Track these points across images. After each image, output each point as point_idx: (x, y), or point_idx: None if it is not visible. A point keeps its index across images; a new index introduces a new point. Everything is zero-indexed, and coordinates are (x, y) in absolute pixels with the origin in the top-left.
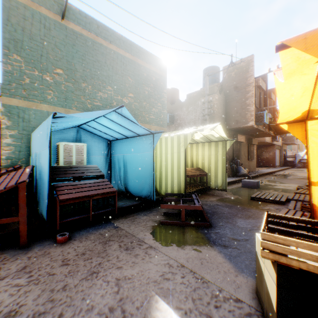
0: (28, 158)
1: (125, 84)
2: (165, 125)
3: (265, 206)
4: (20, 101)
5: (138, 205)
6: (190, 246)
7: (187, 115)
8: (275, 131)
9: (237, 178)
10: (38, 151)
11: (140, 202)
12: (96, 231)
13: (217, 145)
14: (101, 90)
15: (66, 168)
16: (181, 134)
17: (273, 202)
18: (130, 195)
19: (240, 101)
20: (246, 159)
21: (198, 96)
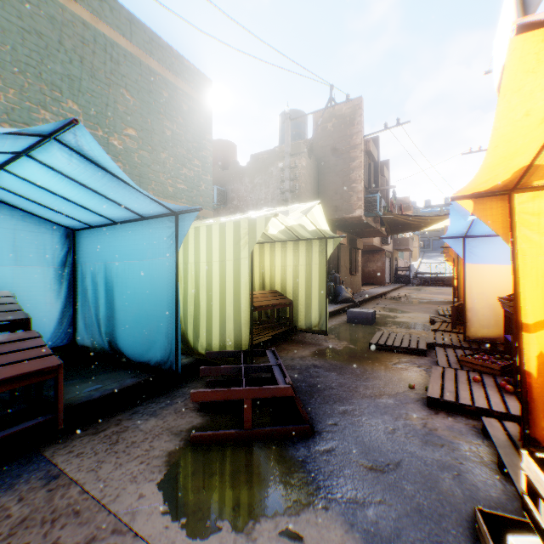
0: None
1: (116, 106)
2: (209, 206)
3: (399, 363)
4: None
5: (138, 387)
6: (271, 519)
7: (252, 192)
8: (389, 228)
9: (337, 305)
10: None
11: (143, 379)
12: None
13: (310, 246)
14: (47, 107)
15: None
16: (242, 219)
17: (408, 353)
18: (121, 358)
19: (341, 173)
20: (347, 272)
21: (272, 157)
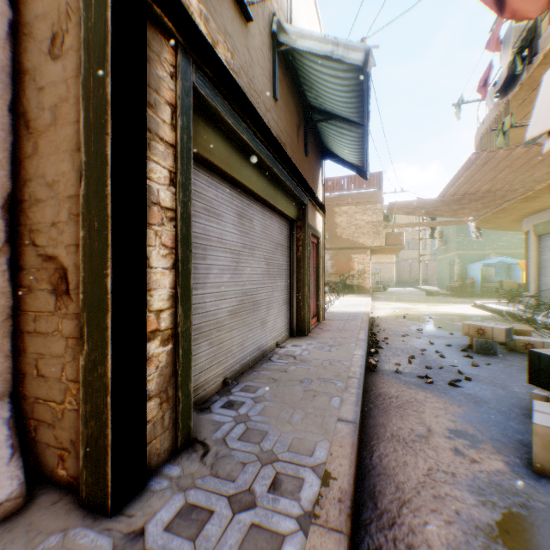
0: (464, 275)
1: None
2: None
3: None
4: (462, 252)
5: None
6: None
7: None
8: None
9: None
10: (472, 272)
11: None
12: (495, 298)
13: None
14: (502, 236)
15: (484, 278)
16: None
17: None
18: None
19: None
20: None
21: None
